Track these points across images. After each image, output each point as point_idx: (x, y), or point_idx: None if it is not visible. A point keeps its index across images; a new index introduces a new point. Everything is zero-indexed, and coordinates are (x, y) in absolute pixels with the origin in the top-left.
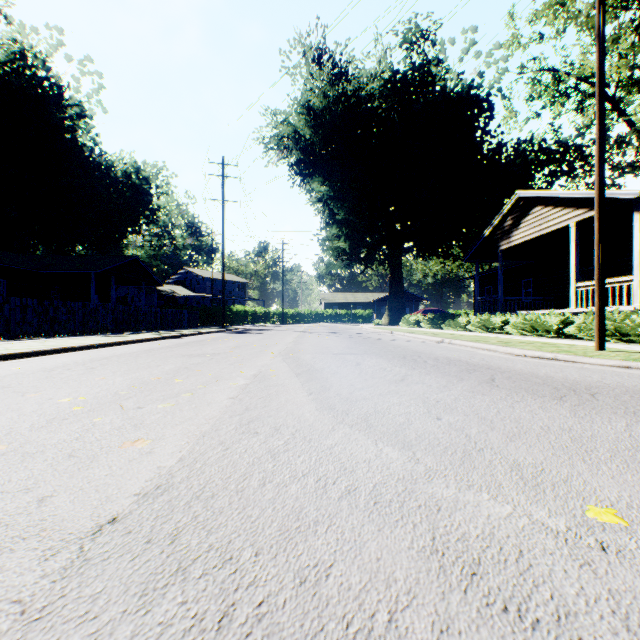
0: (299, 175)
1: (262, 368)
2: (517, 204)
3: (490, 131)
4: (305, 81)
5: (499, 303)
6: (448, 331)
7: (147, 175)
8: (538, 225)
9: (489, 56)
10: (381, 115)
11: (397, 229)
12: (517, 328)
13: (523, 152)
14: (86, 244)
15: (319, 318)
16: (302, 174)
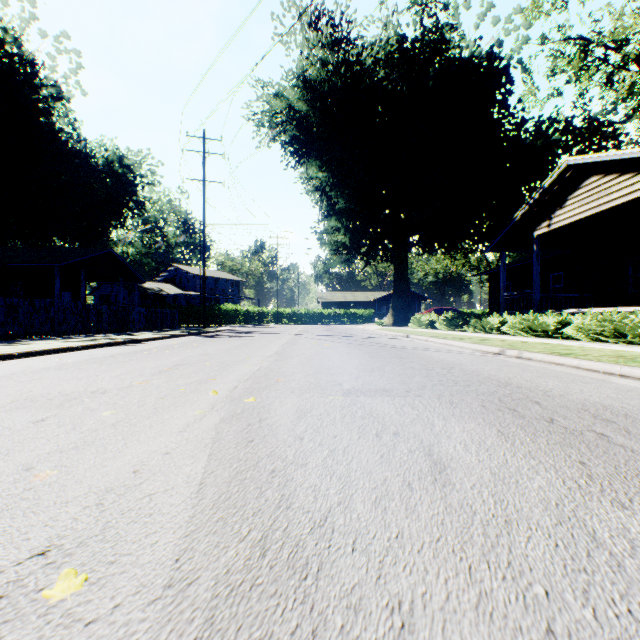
0: (293, 154)
1: (72, 523)
2: (562, 176)
3: (509, 108)
4: (300, 46)
5: (535, 300)
6: (478, 334)
7: (130, 163)
8: (594, 200)
9: (509, 22)
10: (387, 88)
11: (402, 220)
12: (587, 331)
13: (546, 131)
14: (66, 238)
15: (317, 318)
16: (297, 153)
